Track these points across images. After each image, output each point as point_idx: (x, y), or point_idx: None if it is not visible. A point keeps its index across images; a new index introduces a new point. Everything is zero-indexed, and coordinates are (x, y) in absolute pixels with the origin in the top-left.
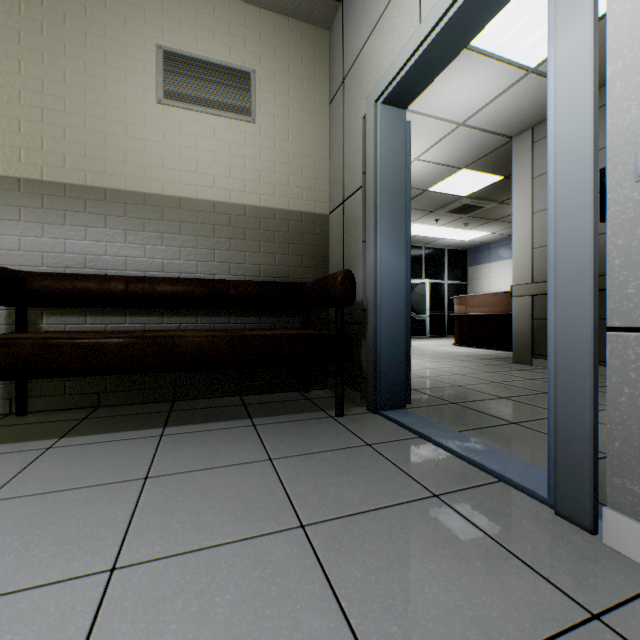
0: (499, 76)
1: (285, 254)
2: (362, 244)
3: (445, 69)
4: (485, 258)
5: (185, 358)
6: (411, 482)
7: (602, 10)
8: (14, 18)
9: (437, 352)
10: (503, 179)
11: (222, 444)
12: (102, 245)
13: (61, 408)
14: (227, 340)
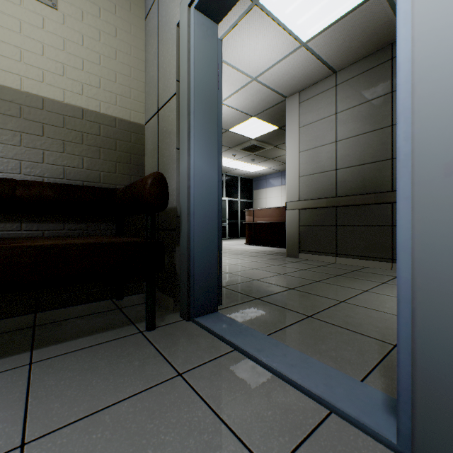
0: (282, 43)
1: (96, 158)
2: (176, 151)
3: (245, 25)
4: (264, 185)
5: None
6: (236, 447)
7: (350, 6)
8: None
9: (235, 250)
10: (278, 129)
11: None
12: None
13: None
14: None
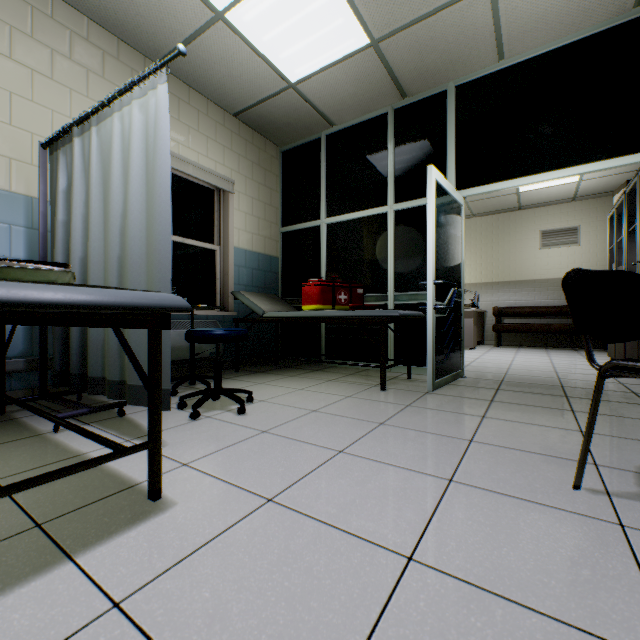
0: None
1: None
2: None
3: None
4: None
5: (553, 330)
6: None
7: None
8: (496, 239)
9: None
10: None
11: (565, 351)
12: (520, 298)
13: (509, 345)
14: (566, 326)
